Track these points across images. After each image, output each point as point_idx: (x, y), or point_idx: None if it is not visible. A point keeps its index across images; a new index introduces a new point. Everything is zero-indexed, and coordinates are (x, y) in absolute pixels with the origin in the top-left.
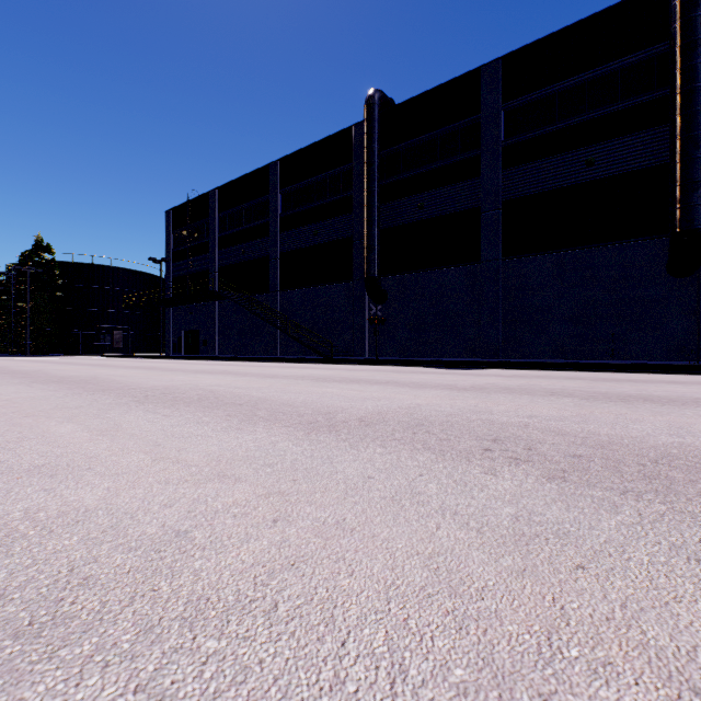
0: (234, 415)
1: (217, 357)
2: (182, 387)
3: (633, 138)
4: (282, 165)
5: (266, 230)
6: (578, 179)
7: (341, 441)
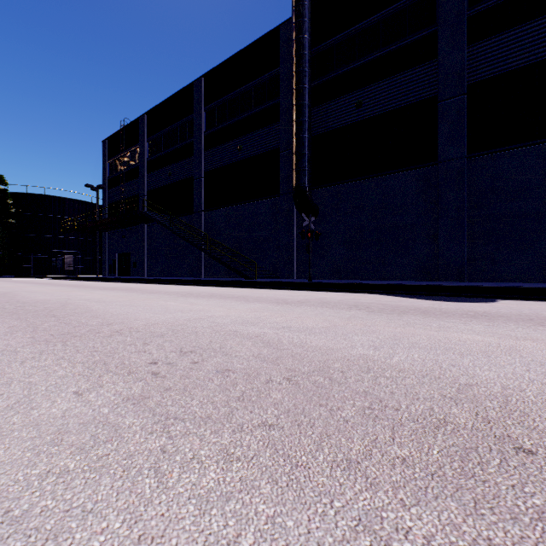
0: None
1: (135, 279)
2: None
3: None
4: (206, 82)
5: (191, 150)
6: None
7: None
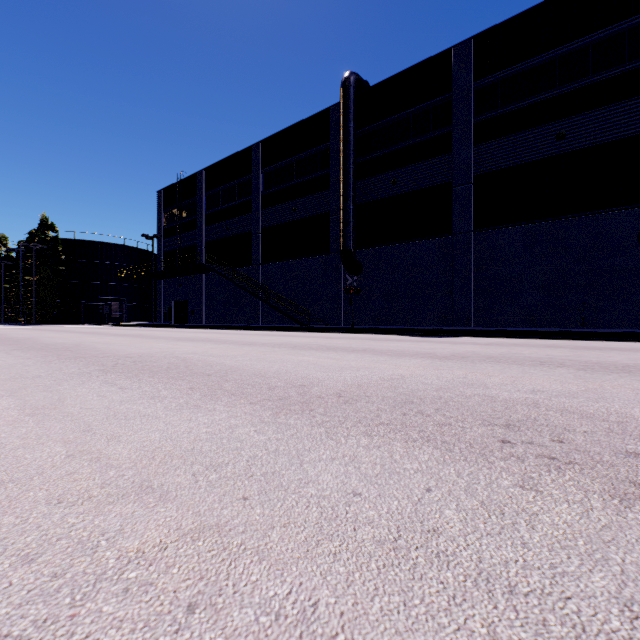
0: (198, 388)
1: (203, 326)
2: (157, 354)
3: (604, 111)
4: (263, 147)
5: (249, 207)
6: (549, 152)
7: (315, 426)
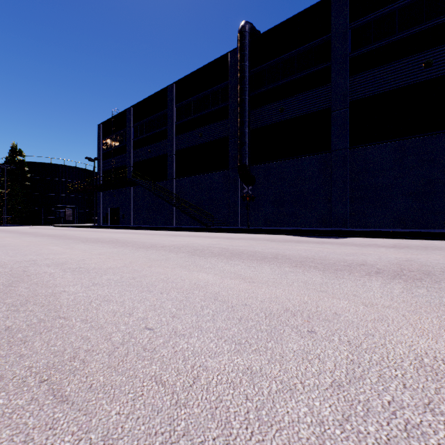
0: None
1: (128, 227)
2: (5, 267)
3: None
4: (176, 87)
5: (166, 134)
6: (417, 78)
7: None
